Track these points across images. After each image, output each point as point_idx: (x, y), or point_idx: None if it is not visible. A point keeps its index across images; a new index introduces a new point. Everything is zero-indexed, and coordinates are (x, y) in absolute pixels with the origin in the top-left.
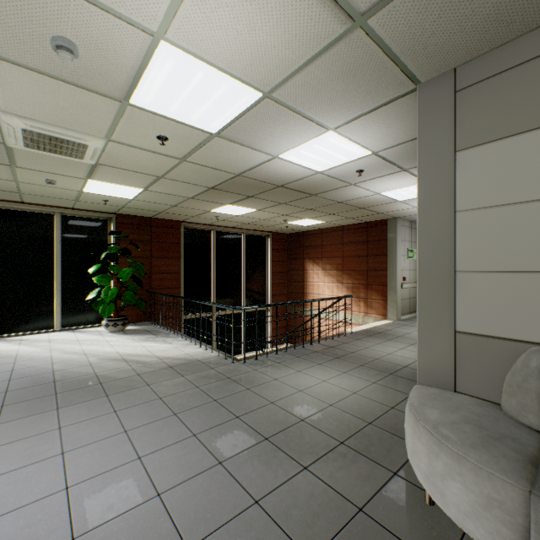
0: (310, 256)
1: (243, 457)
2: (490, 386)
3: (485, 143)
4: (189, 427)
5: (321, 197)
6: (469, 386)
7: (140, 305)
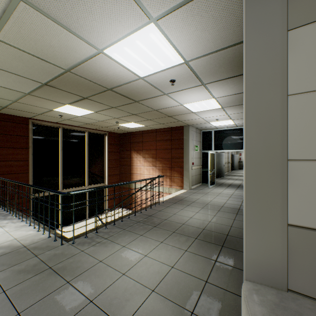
0: (135, 148)
1: None
2: None
3: None
4: None
5: (142, 104)
6: (304, 285)
7: None
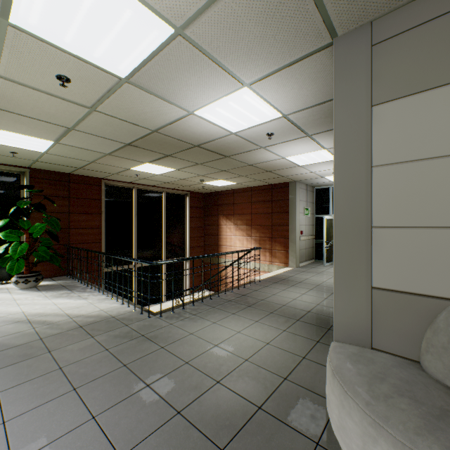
0: (224, 212)
1: (150, 445)
2: (407, 343)
3: (402, 96)
4: (88, 406)
5: (234, 159)
6: (386, 343)
7: (55, 261)
